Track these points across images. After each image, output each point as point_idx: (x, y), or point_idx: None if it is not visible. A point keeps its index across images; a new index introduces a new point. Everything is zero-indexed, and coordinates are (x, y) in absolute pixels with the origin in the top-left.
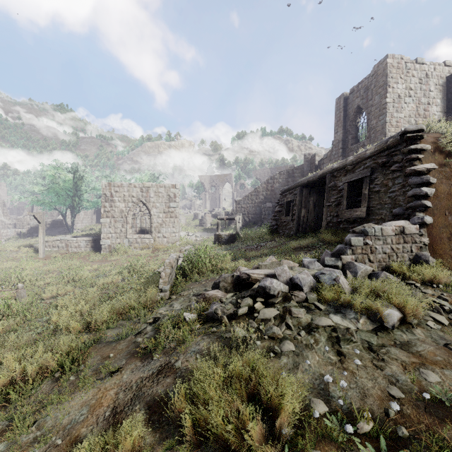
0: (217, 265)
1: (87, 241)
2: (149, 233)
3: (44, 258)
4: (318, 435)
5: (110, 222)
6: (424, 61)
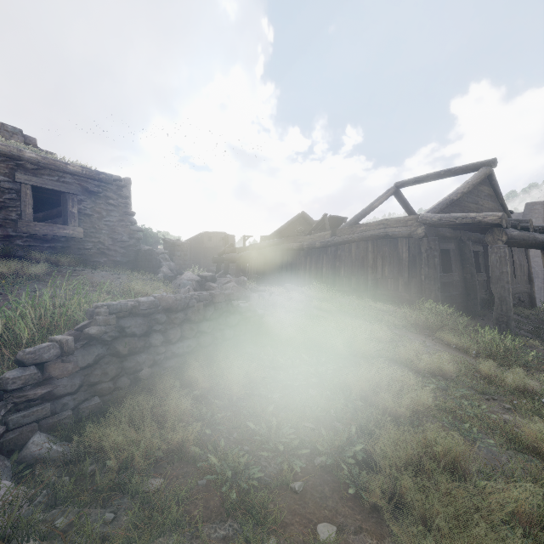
0: None
1: None
2: None
3: None
4: None
5: None
6: None
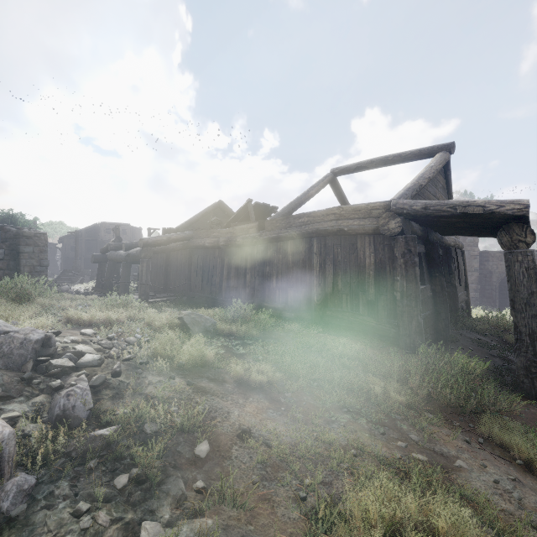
0: None
1: None
2: None
3: None
4: None
5: None
6: None
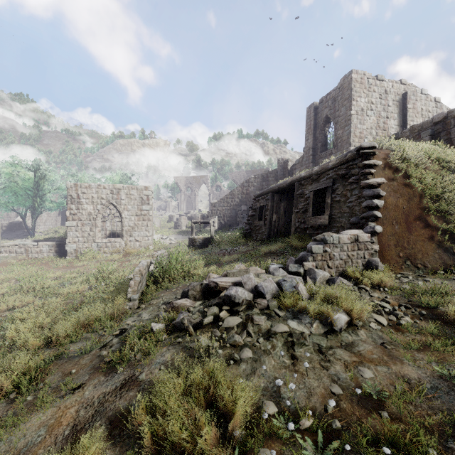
0: (189, 271)
1: (50, 245)
2: (120, 236)
3: None
4: (267, 434)
5: (77, 225)
6: (383, 78)
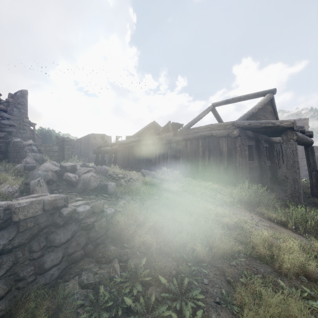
0: None
1: None
2: None
3: None
4: None
5: None
6: None
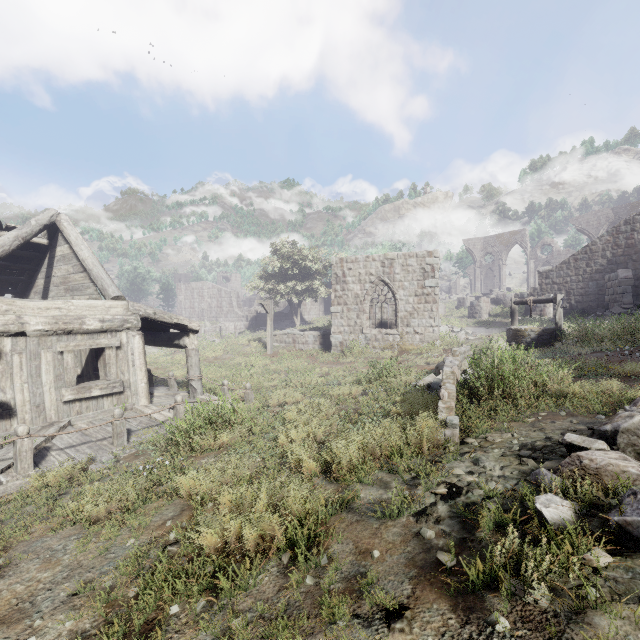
0: (542, 385)
1: (315, 336)
2: (391, 327)
3: (272, 354)
4: None
5: (342, 311)
6: None
